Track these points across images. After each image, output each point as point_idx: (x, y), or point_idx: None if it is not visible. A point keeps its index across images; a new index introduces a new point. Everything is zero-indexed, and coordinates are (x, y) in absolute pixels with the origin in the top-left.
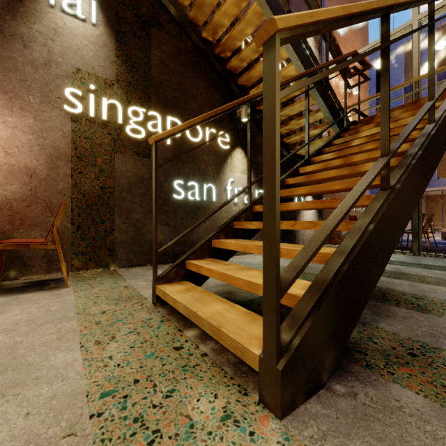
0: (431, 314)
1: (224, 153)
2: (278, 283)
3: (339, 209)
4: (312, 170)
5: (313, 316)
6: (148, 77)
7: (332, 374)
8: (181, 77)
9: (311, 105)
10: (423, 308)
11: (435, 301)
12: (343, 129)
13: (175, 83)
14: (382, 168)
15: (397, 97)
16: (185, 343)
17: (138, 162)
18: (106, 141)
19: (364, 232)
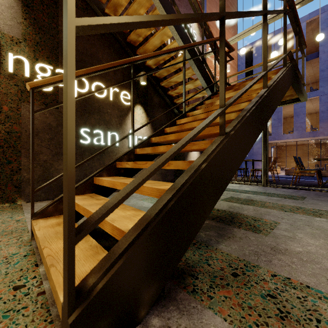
0: (261, 234)
1: (126, 108)
2: (72, 227)
3: (171, 149)
4: (185, 122)
5: (127, 254)
6: (55, 40)
7: (156, 305)
8: (87, 43)
9: (192, 75)
10: (257, 228)
11: (267, 222)
12: (213, 94)
13: (82, 48)
14: (217, 116)
15: (253, 74)
16: (30, 280)
17: (46, 111)
18: (12, 91)
19: (196, 170)
